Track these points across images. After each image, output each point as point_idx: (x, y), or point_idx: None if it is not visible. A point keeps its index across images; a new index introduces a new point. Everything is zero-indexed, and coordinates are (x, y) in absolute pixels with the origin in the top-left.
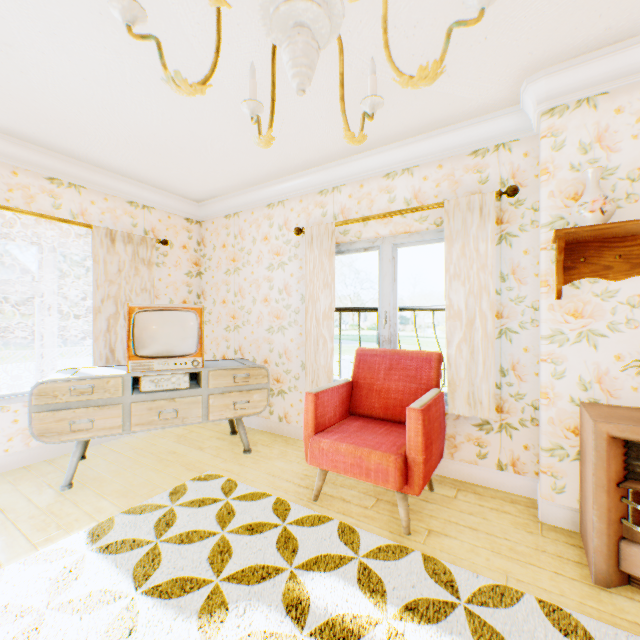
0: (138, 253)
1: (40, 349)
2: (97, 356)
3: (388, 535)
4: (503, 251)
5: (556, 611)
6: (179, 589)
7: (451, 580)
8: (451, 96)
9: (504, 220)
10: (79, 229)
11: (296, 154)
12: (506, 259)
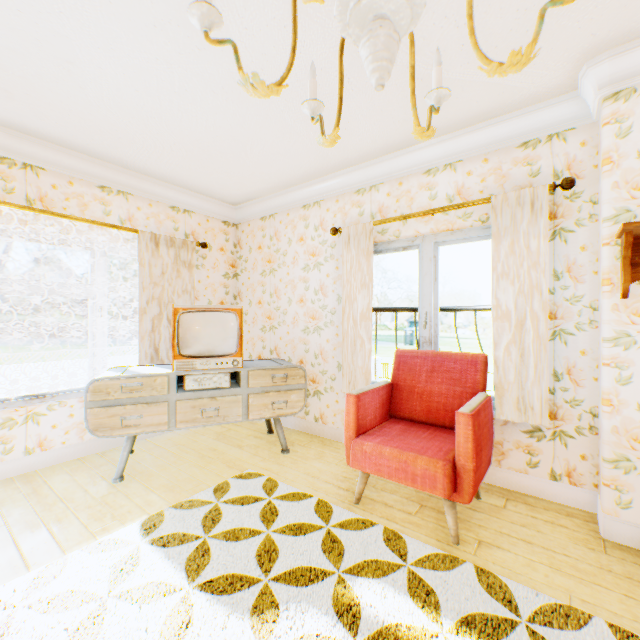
0: (179, 256)
1: (92, 348)
2: (143, 355)
3: (435, 543)
4: (557, 247)
5: (631, 638)
6: (230, 586)
7: (508, 596)
8: (501, 86)
9: (558, 214)
10: (127, 234)
11: (334, 154)
12: (560, 256)
